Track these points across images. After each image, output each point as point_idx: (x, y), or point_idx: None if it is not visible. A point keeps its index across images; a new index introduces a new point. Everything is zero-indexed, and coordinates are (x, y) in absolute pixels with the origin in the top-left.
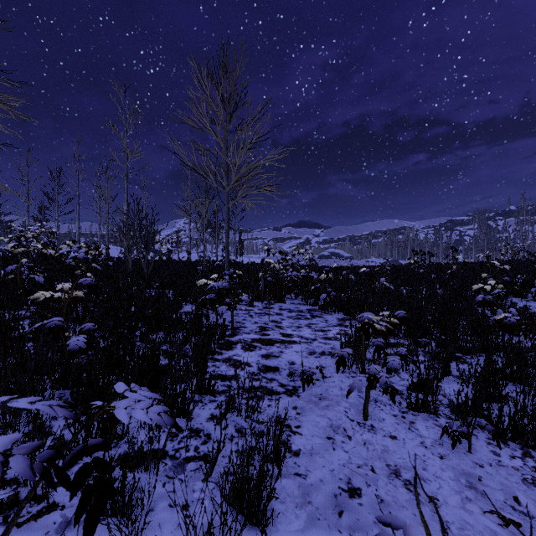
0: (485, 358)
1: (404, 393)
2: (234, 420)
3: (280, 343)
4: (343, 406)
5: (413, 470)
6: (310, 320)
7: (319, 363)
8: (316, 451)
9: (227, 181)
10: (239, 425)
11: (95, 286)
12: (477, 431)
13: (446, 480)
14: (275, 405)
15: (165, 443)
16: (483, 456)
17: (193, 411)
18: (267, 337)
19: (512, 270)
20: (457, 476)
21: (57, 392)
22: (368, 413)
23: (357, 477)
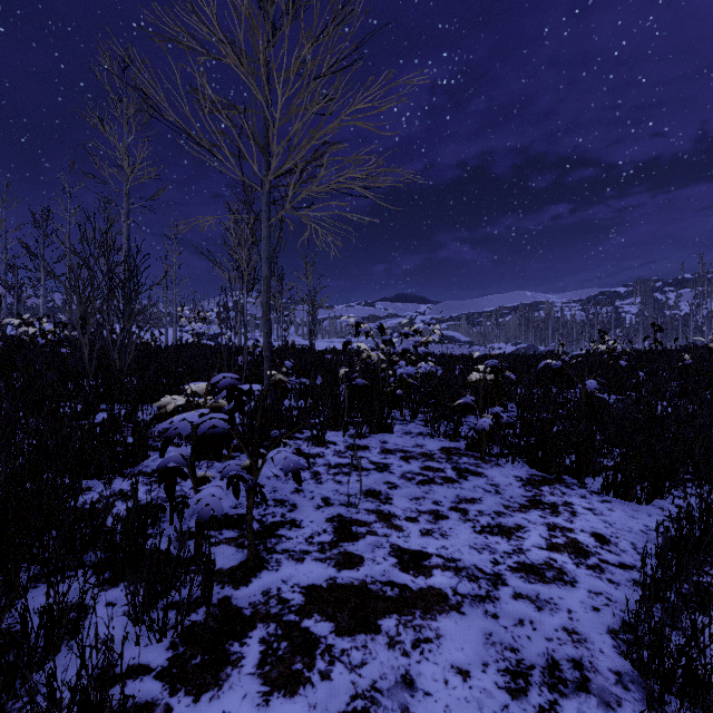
0: None
1: None
2: None
3: (399, 614)
4: None
5: None
6: (457, 485)
7: None
8: None
9: (266, 168)
10: None
11: None
12: None
13: None
14: None
15: None
16: None
17: None
18: (355, 572)
19: None
20: None
21: None
22: None
23: None
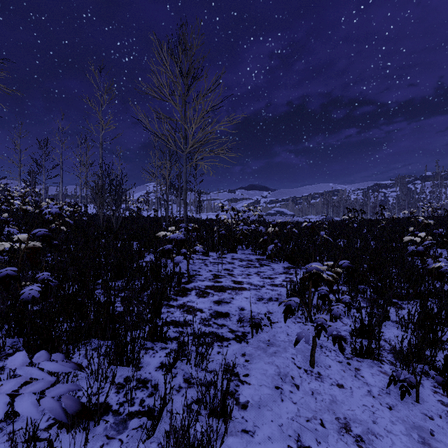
0: (422, 304)
1: (348, 338)
2: (183, 369)
3: (232, 290)
4: (290, 352)
5: (363, 423)
6: (258, 268)
7: (267, 309)
8: (264, 403)
9: (185, 145)
10: (188, 374)
11: (49, 237)
12: (422, 379)
13: (398, 435)
14: (225, 352)
15: (105, 400)
16: (432, 407)
17: (144, 359)
18: (220, 284)
19: (434, 224)
20: (408, 430)
21: (10, 340)
22: (314, 360)
23: (306, 433)
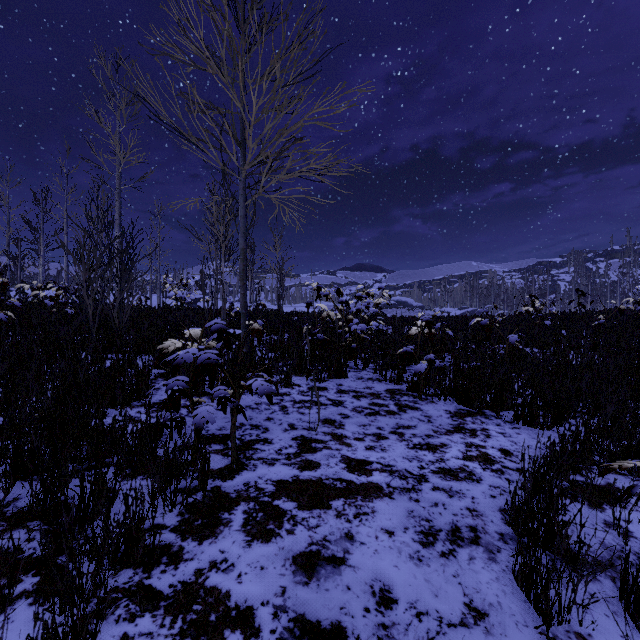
0: None
1: None
2: None
3: (345, 498)
4: None
5: None
6: (397, 416)
7: (462, 592)
8: None
9: (243, 159)
10: None
11: None
12: None
13: None
14: None
15: None
16: None
17: None
18: (313, 472)
19: None
20: None
21: None
22: None
23: None
